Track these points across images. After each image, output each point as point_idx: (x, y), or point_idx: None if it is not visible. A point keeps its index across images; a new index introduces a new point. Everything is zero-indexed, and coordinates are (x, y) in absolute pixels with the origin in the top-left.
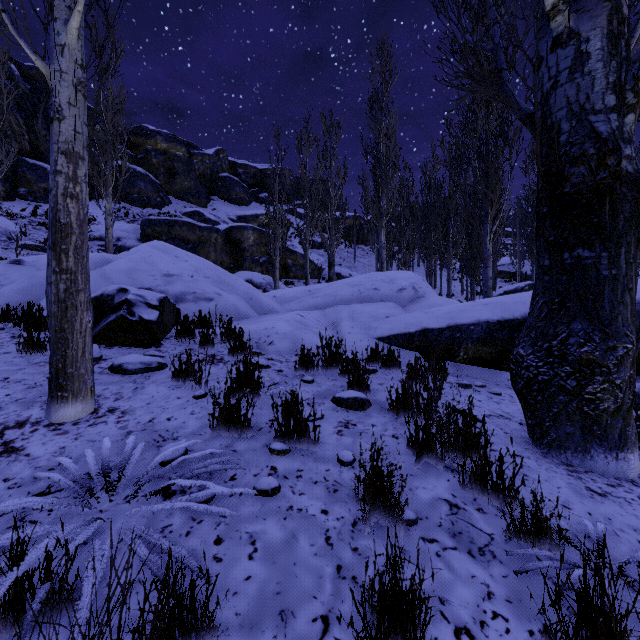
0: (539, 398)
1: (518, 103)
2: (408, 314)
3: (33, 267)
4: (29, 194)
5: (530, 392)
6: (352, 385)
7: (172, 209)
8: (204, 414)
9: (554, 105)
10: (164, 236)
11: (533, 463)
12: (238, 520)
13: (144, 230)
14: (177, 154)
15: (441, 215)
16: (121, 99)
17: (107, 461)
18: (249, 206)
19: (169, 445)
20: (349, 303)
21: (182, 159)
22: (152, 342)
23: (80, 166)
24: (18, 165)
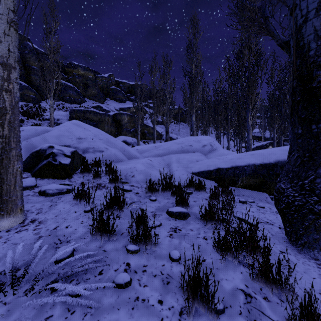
0: (295, 215)
1: (279, 35)
2: (209, 159)
3: None
4: None
5: (289, 211)
6: (178, 203)
7: (86, 104)
8: (89, 223)
9: (305, 32)
10: (81, 118)
11: (293, 258)
12: (100, 310)
13: (71, 115)
14: (89, 76)
15: (224, 107)
16: (58, 47)
17: (16, 263)
18: (125, 103)
19: (62, 248)
20: (176, 153)
21: (91, 79)
22: (66, 176)
23: (12, 72)
24: None
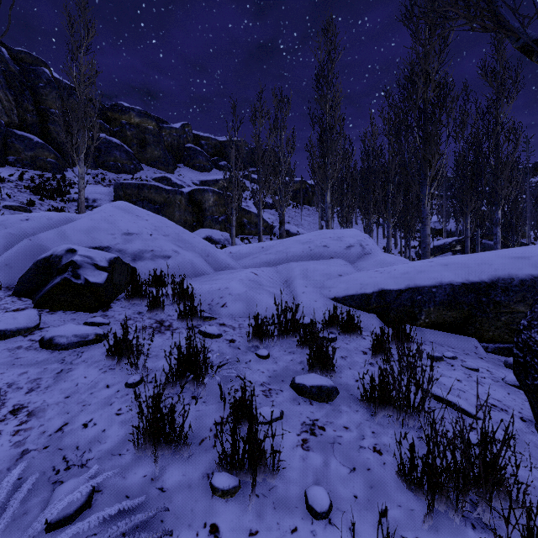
0: None
1: (523, 26)
2: (362, 273)
3: (1, 226)
4: (17, 161)
5: None
6: (314, 364)
7: (144, 175)
8: (133, 414)
9: None
10: (134, 198)
11: None
12: None
13: (117, 192)
14: (148, 127)
15: (381, 178)
16: (92, 74)
17: None
18: (210, 172)
19: (66, 486)
20: (300, 259)
21: (152, 132)
22: (99, 305)
23: None
24: (8, 136)
